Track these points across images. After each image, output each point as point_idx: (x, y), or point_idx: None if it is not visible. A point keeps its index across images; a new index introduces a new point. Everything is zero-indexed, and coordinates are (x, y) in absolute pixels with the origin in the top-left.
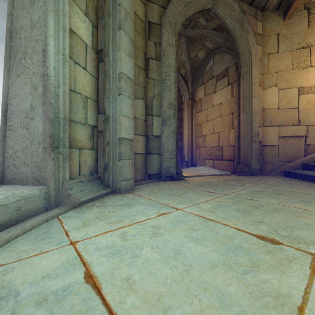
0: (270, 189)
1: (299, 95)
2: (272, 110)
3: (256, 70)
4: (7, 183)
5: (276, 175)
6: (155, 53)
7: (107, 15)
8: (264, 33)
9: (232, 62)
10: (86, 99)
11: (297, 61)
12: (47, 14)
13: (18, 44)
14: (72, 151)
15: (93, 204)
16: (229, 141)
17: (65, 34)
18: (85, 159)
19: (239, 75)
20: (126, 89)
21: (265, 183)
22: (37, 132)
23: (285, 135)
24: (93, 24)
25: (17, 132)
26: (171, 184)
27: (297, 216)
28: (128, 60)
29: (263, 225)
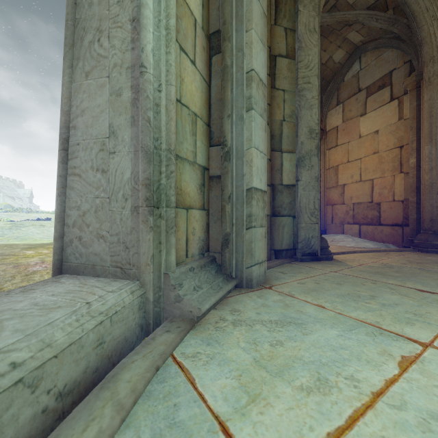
0: None
1: None
2: None
3: None
4: (69, 272)
5: None
6: (286, 47)
7: None
8: None
9: (400, 61)
10: (195, 119)
11: None
12: None
13: (88, 14)
14: (176, 212)
15: (220, 315)
16: (394, 193)
17: None
18: (194, 226)
19: (420, 80)
20: (258, 101)
21: None
22: (121, 177)
23: None
24: None
25: (86, 178)
26: (323, 270)
27: None
28: (260, 48)
29: None
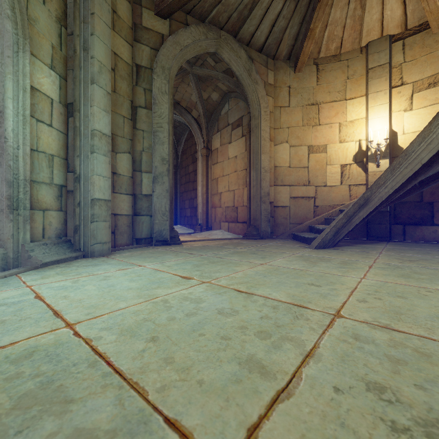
0: (254, 250)
1: (309, 153)
2: (283, 168)
3: (266, 124)
4: None
5: (285, 239)
6: (145, 101)
7: (78, 68)
8: (275, 84)
9: (246, 111)
10: (52, 158)
11: (307, 118)
12: (4, 77)
13: None
14: (34, 212)
15: (58, 265)
16: (243, 201)
17: (26, 95)
18: (51, 221)
19: (250, 128)
20: (101, 147)
21: (259, 245)
22: None
23: (296, 195)
24: (61, 76)
25: None
26: (159, 249)
27: (235, 266)
28: (103, 115)
29: (198, 272)
